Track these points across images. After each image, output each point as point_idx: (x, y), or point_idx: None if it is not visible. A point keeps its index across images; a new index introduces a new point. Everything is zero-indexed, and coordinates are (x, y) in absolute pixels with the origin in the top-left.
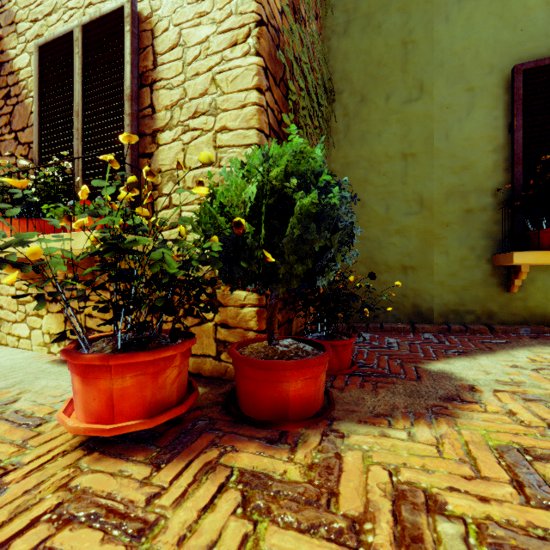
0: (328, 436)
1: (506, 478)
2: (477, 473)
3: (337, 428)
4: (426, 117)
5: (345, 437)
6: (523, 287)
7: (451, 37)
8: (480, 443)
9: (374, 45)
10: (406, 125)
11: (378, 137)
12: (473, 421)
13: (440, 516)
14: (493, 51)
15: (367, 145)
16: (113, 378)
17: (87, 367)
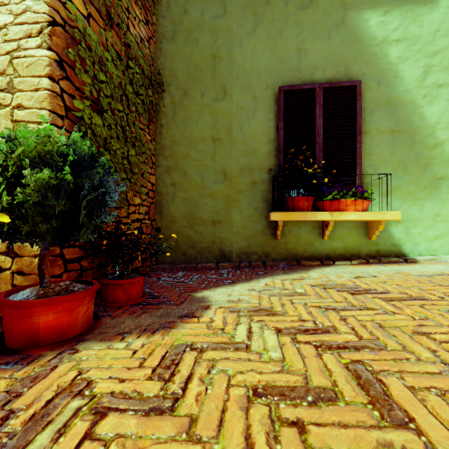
0: (63, 354)
1: (156, 364)
2: (140, 364)
3: (77, 347)
4: (228, 113)
5: (75, 353)
6: (285, 235)
7: (243, 59)
8: (169, 344)
9: (193, 54)
10: (215, 117)
11: (196, 123)
12: (182, 330)
13: (80, 397)
14: (268, 74)
15: (188, 129)
16: None
17: None
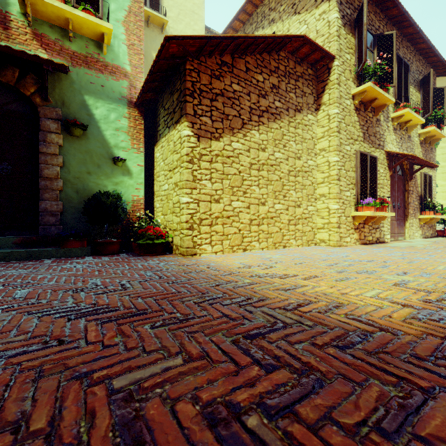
0: None
1: None
2: None
3: None
4: None
5: None
6: None
7: None
8: None
9: None
10: None
11: None
12: None
13: None
14: None
15: None
16: None
17: None
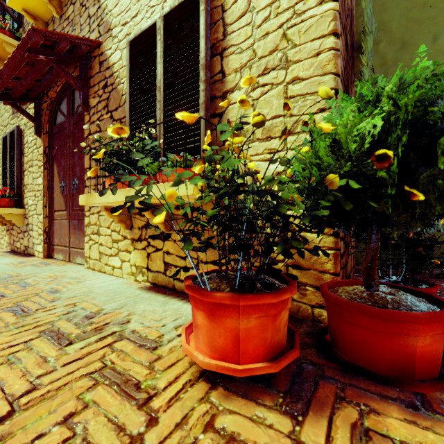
0: None
1: None
2: None
3: None
4: None
5: None
6: None
7: None
8: None
9: None
10: None
11: None
12: None
13: None
14: None
15: None
16: (240, 318)
17: (214, 305)
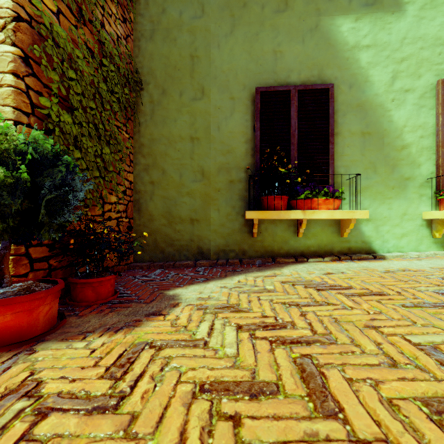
0: (20, 354)
1: (111, 363)
2: (95, 364)
3: (35, 347)
4: (206, 113)
5: (32, 354)
6: (262, 233)
7: (221, 59)
8: (129, 342)
9: (171, 53)
10: (193, 116)
11: (174, 122)
12: (145, 328)
13: (26, 398)
14: (245, 75)
15: (167, 127)
16: None
17: None
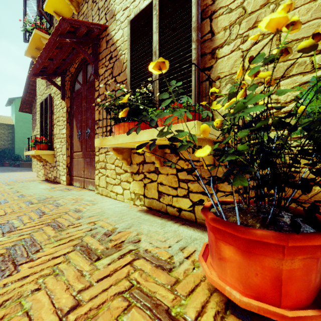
0: None
1: None
2: None
3: None
4: None
5: None
6: None
7: None
8: None
9: None
10: None
11: None
12: None
13: None
14: None
15: None
16: (284, 259)
17: (251, 242)
